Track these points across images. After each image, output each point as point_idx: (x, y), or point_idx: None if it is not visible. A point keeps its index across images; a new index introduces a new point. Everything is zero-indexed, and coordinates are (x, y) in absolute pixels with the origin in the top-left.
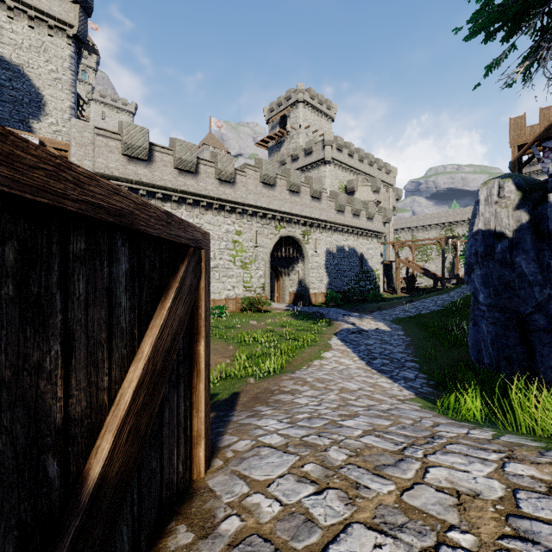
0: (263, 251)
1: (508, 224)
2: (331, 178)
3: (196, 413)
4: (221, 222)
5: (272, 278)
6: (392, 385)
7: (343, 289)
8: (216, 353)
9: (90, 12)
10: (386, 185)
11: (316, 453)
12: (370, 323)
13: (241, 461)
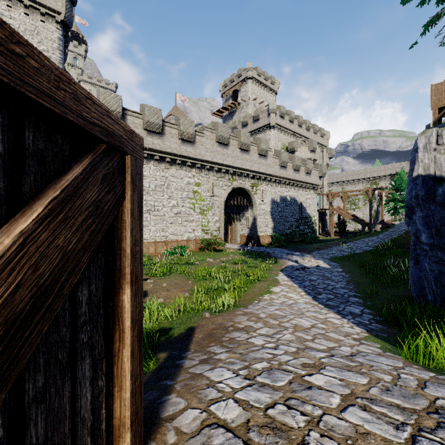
0: (218, 200)
1: None
2: (275, 141)
3: (118, 393)
4: (183, 176)
5: (225, 223)
6: (341, 322)
7: (286, 232)
8: (177, 287)
9: (75, 2)
10: (321, 146)
11: None
12: (311, 260)
13: None
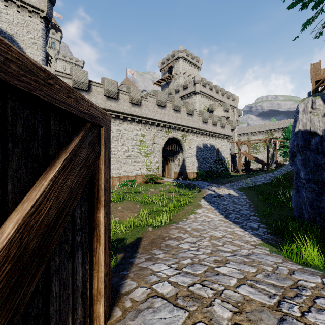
0: (158, 146)
1: (319, 126)
2: (199, 103)
3: (96, 273)
4: (132, 129)
5: (163, 163)
6: (244, 233)
7: (207, 170)
8: (128, 209)
9: (54, 2)
10: (232, 107)
11: (202, 308)
12: (224, 190)
13: (136, 313)
